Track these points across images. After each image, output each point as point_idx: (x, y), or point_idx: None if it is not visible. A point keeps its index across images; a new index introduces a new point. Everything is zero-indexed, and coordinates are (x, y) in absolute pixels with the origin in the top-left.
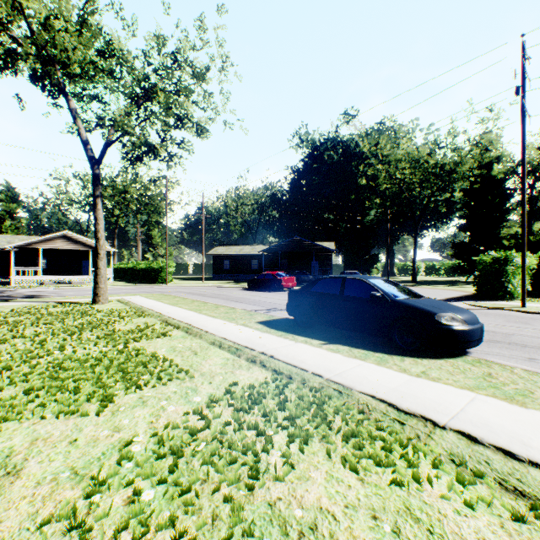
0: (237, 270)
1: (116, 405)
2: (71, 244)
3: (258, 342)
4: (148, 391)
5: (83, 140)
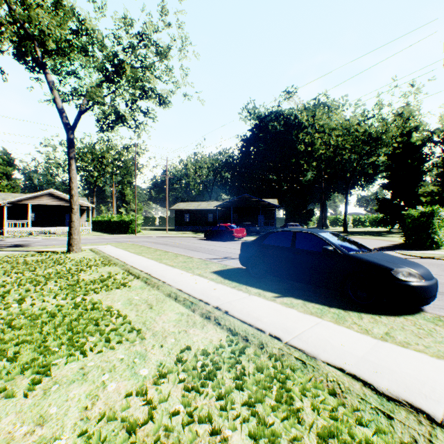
0: (195, 222)
1: (51, 379)
2: (55, 200)
3: (213, 295)
4: (93, 357)
5: (59, 108)
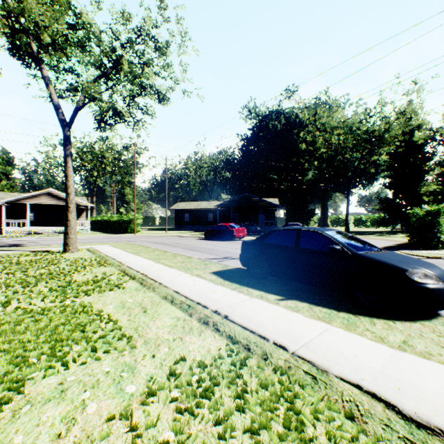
0: (196, 222)
1: (24, 397)
2: (54, 200)
3: (212, 298)
4: (75, 370)
5: (54, 105)
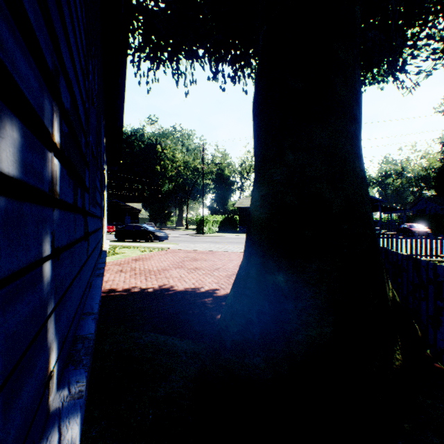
0: None
1: None
2: None
3: None
4: None
5: None
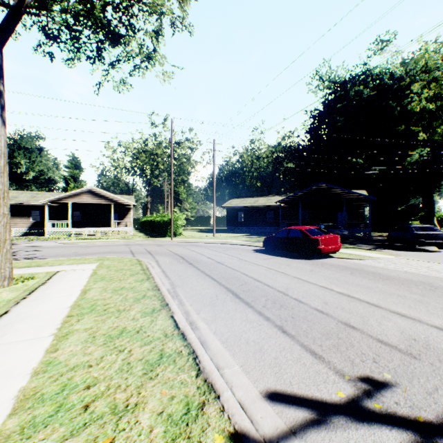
0: (251, 222)
1: None
2: (95, 198)
3: None
4: None
5: None
